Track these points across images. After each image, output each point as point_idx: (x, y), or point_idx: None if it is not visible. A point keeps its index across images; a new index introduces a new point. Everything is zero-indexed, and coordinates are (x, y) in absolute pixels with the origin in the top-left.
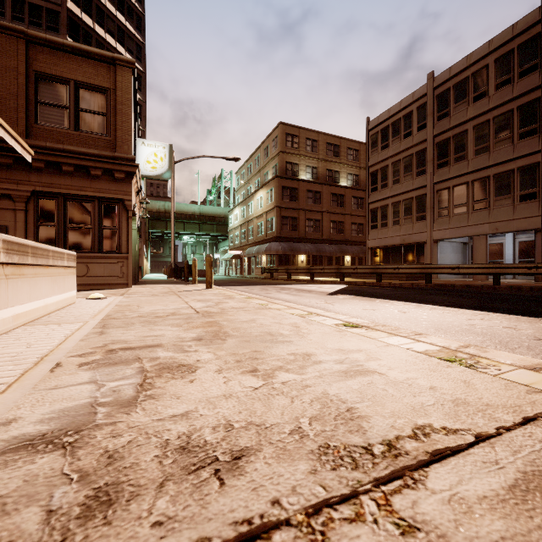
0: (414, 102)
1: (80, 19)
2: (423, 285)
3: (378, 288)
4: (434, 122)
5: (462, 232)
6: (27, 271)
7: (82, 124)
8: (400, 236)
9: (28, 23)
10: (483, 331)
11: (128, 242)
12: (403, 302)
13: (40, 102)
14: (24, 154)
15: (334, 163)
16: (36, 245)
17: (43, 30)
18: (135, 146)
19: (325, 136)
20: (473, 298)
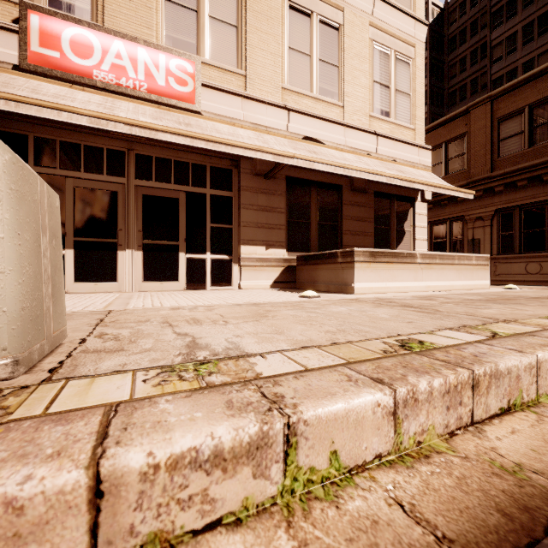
0: None
1: None
2: None
3: None
4: None
5: None
6: (435, 266)
7: (535, 138)
8: None
9: (536, 37)
10: None
11: None
12: None
13: (500, 140)
14: (466, 196)
15: None
16: (443, 253)
17: None
18: None
19: None
20: None
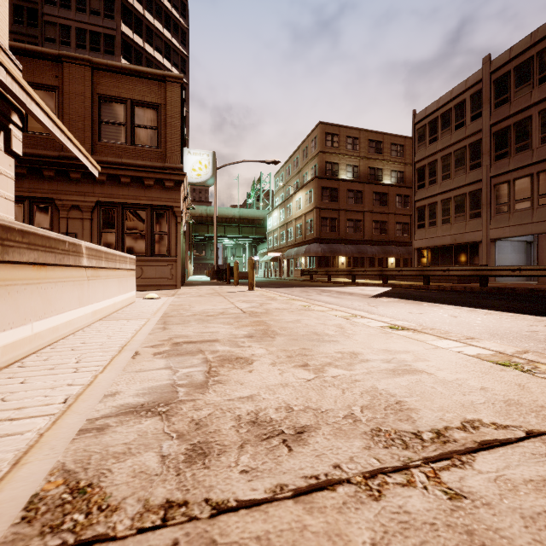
0: (467, 90)
1: (132, 41)
2: (478, 289)
3: (425, 291)
4: (490, 110)
5: (525, 230)
6: (101, 273)
7: (137, 138)
8: (450, 236)
9: (89, 49)
10: None
11: (176, 246)
12: (454, 306)
13: (102, 121)
14: (92, 170)
15: (376, 160)
16: (108, 250)
17: (101, 54)
18: (182, 156)
19: (367, 133)
20: (538, 303)
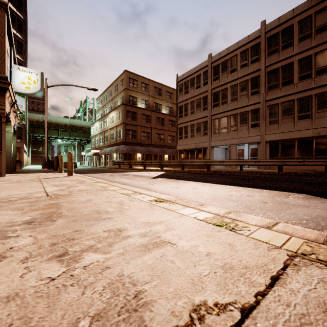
0: (202, 69)
1: None
2: (206, 171)
3: (182, 173)
4: (211, 81)
5: (225, 142)
6: None
7: None
8: (194, 144)
9: None
10: (237, 199)
11: (1, 141)
12: (195, 182)
13: None
14: None
15: (158, 99)
16: None
17: None
18: (11, 70)
19: (153, 82)
20: (231, 178)
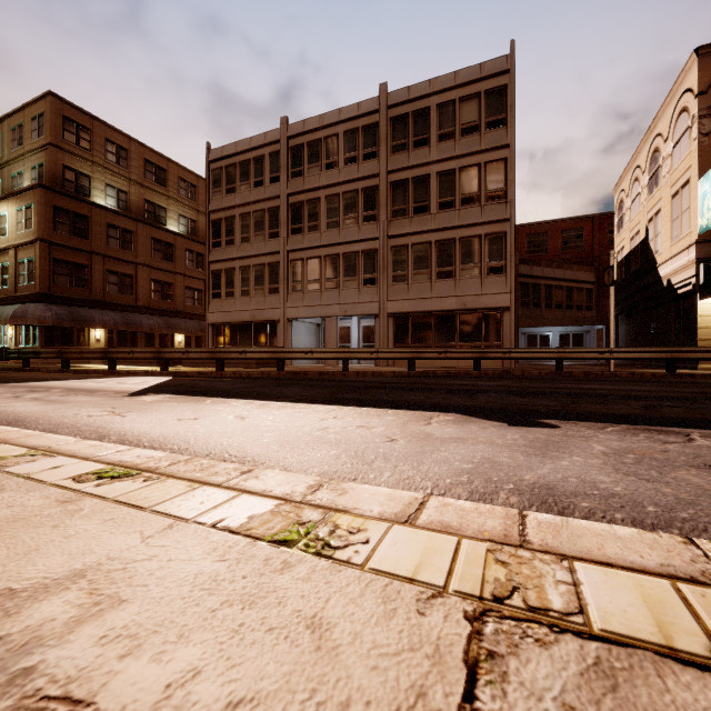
0: (267, 146)
1: None
2: (275, 374)
3: (217, 380)
4: (288, 178)
5: (316, 312)
6: None
7: None
8: (250, 311)
9: None
10: (338, 437)
11: None
12: (245, 401)
13: None
14: None
15: (157, 193)
16: None
17: None
18: None
19: (142, 148)
20: (326, 388)
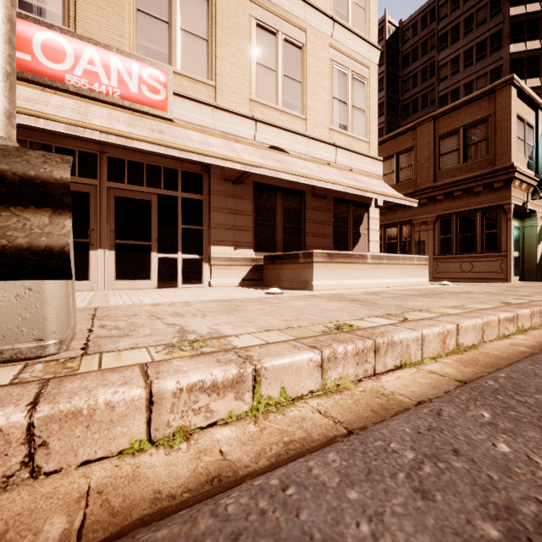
0: None
1: (523, 16)
2: None
3: None
4: None
5: None
6: (383, 266)
7: (468, 155)
8: None
9: (475, 62)
10: None
11: (507, 242)
12: None
13: (441, 155)
14: (411, 204)
15: None
16: (389, 255)
17: (487, 57)
18: (537, 141)
19: None
20: None
